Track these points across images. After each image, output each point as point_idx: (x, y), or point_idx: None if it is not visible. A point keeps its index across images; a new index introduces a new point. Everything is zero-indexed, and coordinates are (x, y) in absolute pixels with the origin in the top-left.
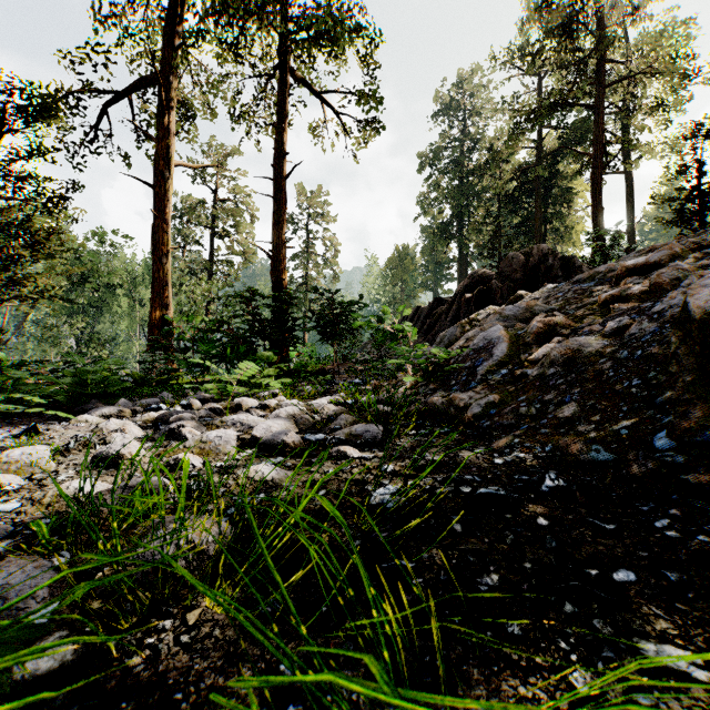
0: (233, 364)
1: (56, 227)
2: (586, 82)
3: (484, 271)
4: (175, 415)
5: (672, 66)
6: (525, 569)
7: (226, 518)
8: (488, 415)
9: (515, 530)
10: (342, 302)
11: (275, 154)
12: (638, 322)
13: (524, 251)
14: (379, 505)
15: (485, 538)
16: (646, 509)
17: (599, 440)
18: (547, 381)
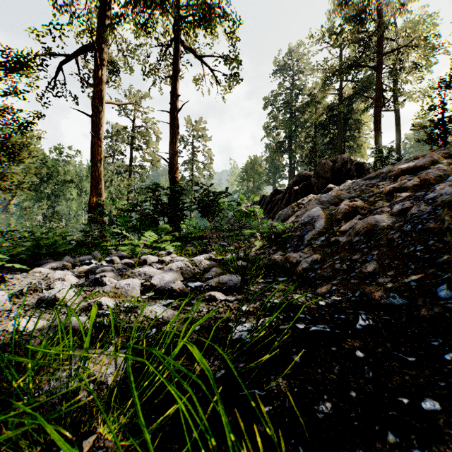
0: (142, 233)
1: (25, 142)
2: (370, 52)
3: (306, 172)
4: (100, 268)
5: (425, 42)
6: (351, 398)
7: (126, 350)
8: (313, 269)
9: (340, 362)
10: (214, 192)
11: (171, 96)
12: (417, 205)
13: (332, 159)
14: (238, 340)
15: (318, 369)
16: (435, 344)
17: (394, 289)
18: (353, 245)
